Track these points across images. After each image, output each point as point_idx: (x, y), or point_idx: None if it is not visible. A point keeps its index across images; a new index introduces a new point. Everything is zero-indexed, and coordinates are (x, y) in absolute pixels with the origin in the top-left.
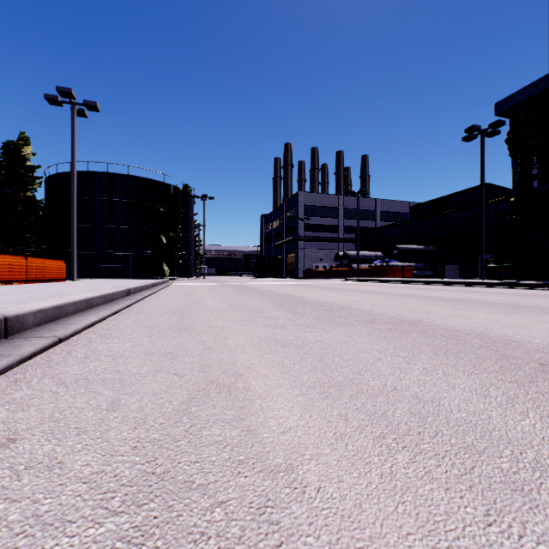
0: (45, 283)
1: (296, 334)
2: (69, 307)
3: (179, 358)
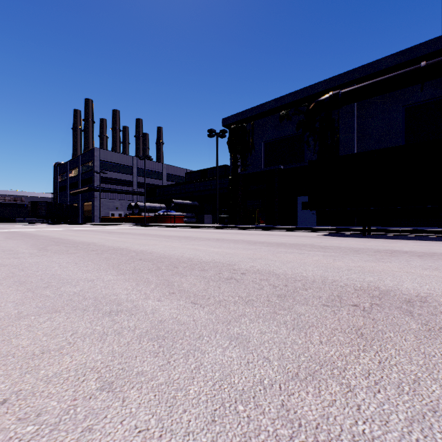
0: None
1: (23, 260)
2: None
3: None
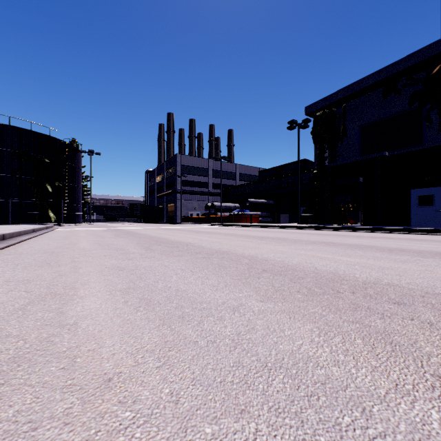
0: None
1: (137, 263)
2: None
3: (33, 282)
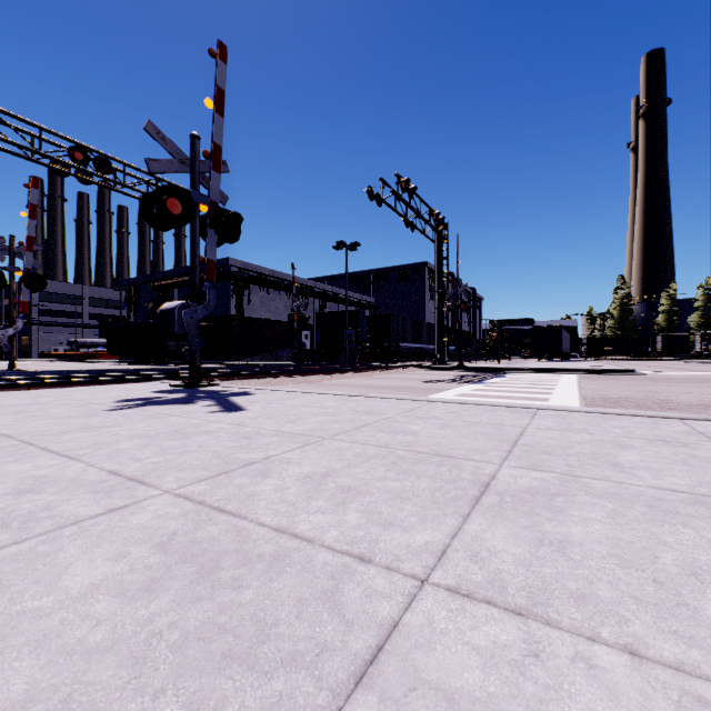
0: None
1: None
2: None
3: None
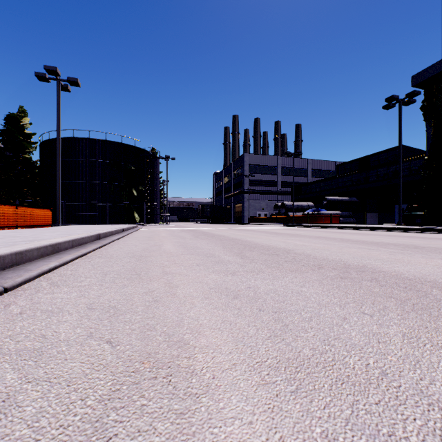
0: (33, 228)
1: (247, 281)
2: (32, 252)
3: (121, 314)
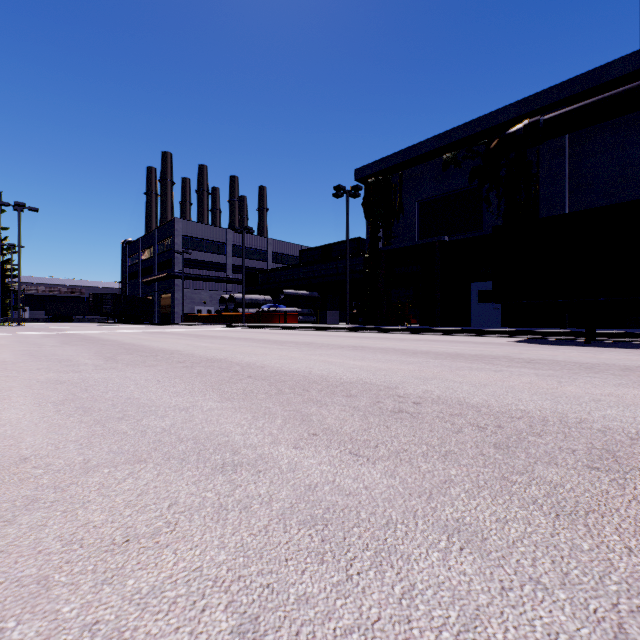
0: None
1: (86, 375)
2: None
3: None
